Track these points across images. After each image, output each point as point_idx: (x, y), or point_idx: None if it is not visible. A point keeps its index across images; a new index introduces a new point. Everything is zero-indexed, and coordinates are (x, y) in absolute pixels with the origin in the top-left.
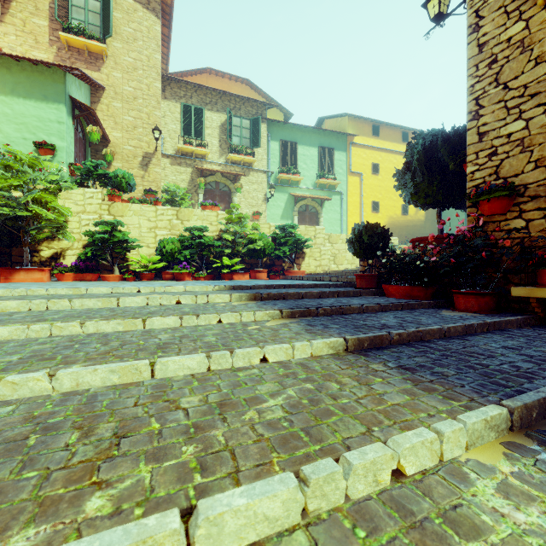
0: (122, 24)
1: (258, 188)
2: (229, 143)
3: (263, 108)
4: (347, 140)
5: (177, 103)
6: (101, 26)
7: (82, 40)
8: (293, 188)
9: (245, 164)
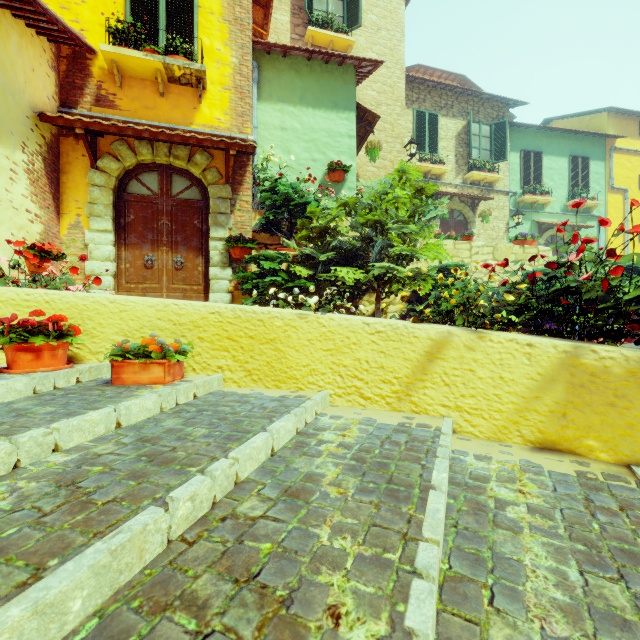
0: (365, 11)
1: (499, 215)
2: (466, 158)
3: (504, 109)
4: (606, 144)
5: (409, 110)
6: (344, 15)
7: (331, 34)
8: (536, 214)
9: (484, 184)
